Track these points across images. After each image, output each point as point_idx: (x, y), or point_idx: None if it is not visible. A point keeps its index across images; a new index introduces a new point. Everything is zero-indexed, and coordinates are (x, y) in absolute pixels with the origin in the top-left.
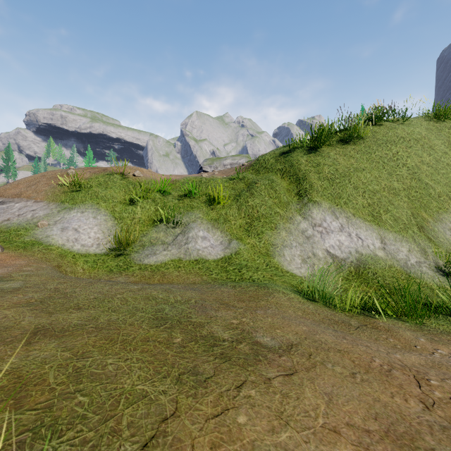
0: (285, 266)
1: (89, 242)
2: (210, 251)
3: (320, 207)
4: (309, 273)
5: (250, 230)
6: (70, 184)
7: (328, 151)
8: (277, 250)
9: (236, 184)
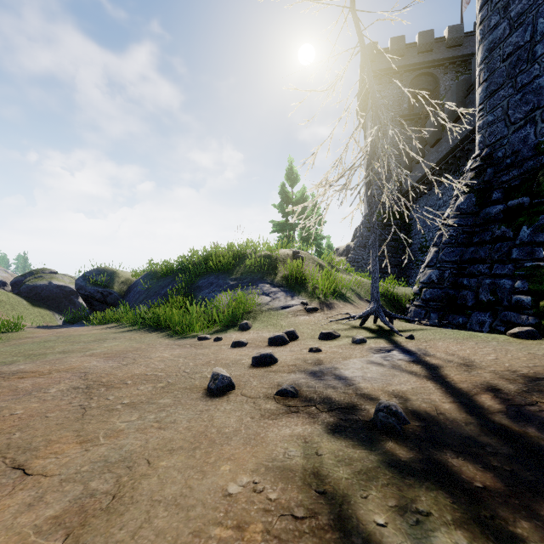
0: None
1: None
2: None
3: None
4: None
5: None
6: None
7: None
8: None
9: None
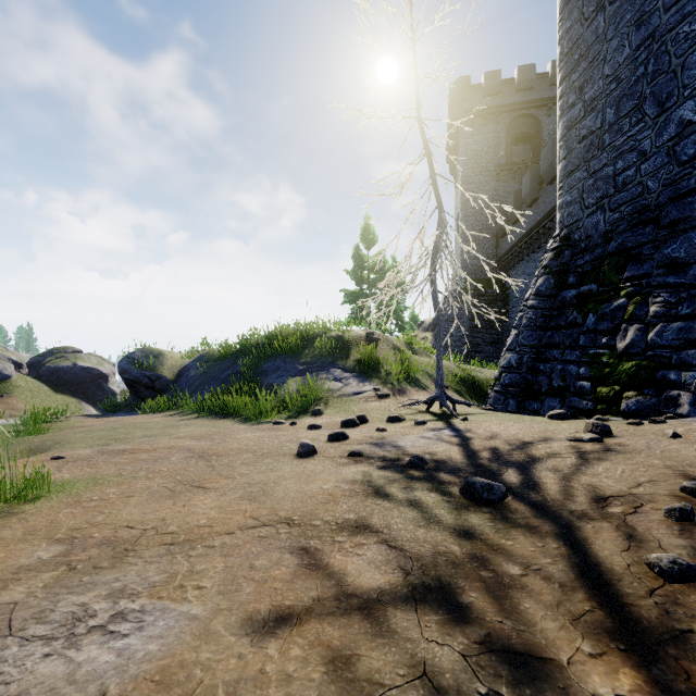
0: None
1: None
2: None
3: None
4: None
5: None
6: None
7: None
8: None
9: None
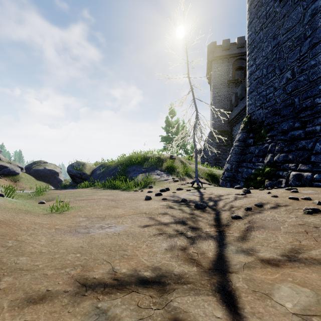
0: None
1: None
2: None
3: None
4: None
5: None
6: None
7: None
8: None
9: None
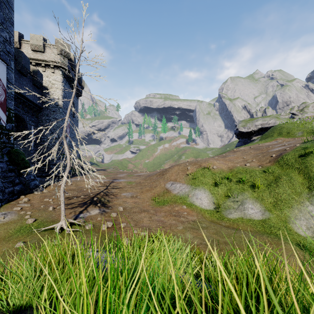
0: (295, 229)
1: (206, 204)
2: (255, 215)
3: None
4: (309, 235)
5: (276, 206)
6: (190, 175)
7: None
8: (291, 220)
9: (267, 176)
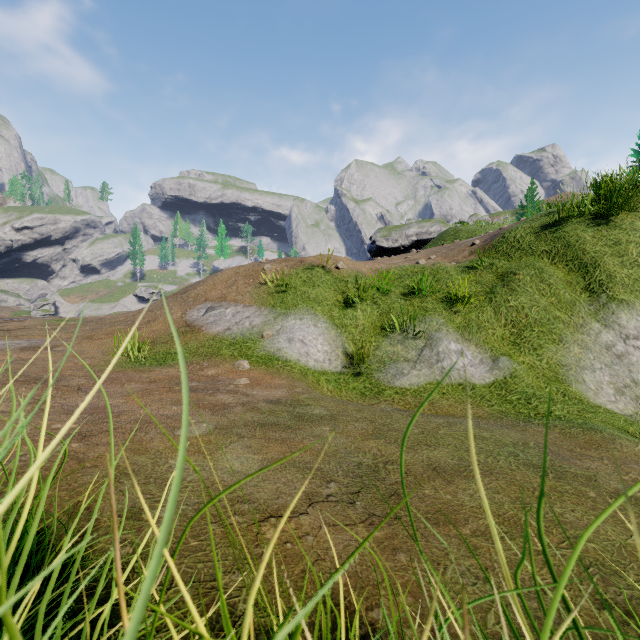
0: (590, 398)
1: (320, 357)
2: (471, 371)
3: (633, 309)
4: (631, 409)
5: (520, 343)
6: (272, 284)
7: (631, 220)
8: (572, 373)
9: (480, 276)
